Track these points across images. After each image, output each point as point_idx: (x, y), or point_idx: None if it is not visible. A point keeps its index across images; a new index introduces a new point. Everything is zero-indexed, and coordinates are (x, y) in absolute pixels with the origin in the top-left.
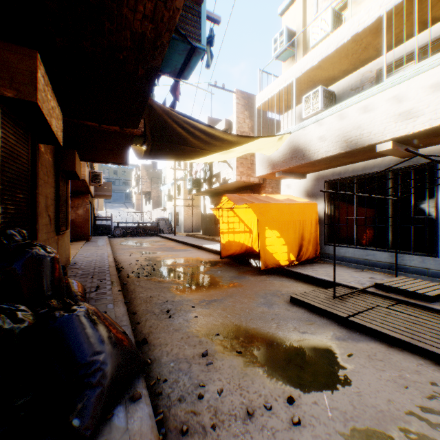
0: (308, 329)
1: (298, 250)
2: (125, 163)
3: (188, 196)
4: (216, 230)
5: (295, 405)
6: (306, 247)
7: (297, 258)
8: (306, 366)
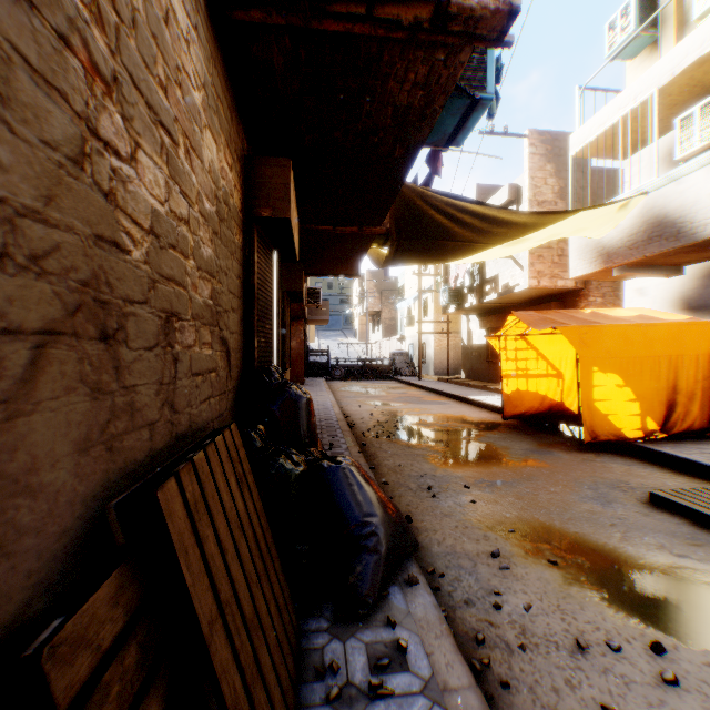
0: (689, 552)
1: (662, 412)
2: (356, 274)
3: (441, 316)
4: (489, 372)
5: (666, 657)
6: (682, 406)
7: (661, 426)
8: (686, 607)
